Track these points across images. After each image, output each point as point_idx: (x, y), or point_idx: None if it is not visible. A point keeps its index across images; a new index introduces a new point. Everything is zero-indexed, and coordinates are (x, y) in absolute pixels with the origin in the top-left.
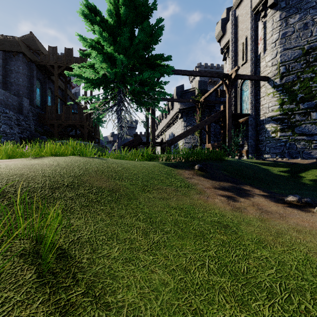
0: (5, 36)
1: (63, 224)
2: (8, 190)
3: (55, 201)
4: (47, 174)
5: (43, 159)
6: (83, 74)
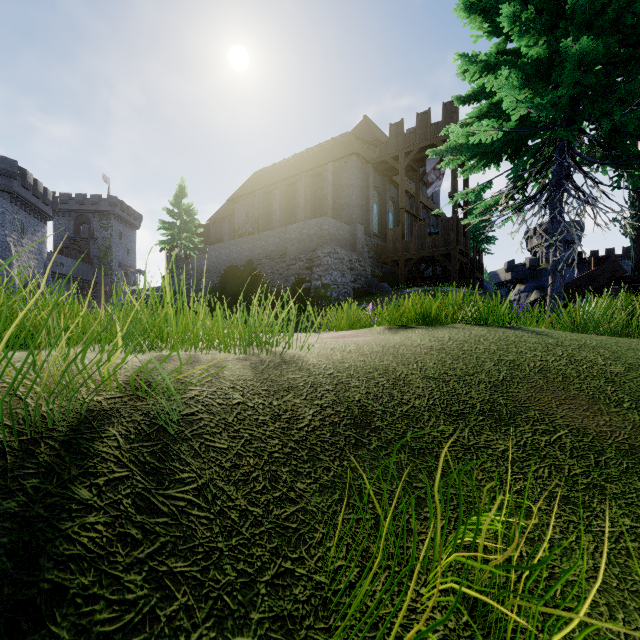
0: (335, 139)
1: (518, 558)
2: (371, 409)
3: (467, 456)
4: (430, 372)
5: (406, 332)
6: (465, 140)
